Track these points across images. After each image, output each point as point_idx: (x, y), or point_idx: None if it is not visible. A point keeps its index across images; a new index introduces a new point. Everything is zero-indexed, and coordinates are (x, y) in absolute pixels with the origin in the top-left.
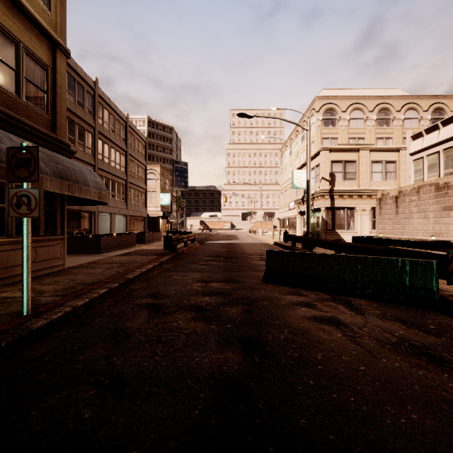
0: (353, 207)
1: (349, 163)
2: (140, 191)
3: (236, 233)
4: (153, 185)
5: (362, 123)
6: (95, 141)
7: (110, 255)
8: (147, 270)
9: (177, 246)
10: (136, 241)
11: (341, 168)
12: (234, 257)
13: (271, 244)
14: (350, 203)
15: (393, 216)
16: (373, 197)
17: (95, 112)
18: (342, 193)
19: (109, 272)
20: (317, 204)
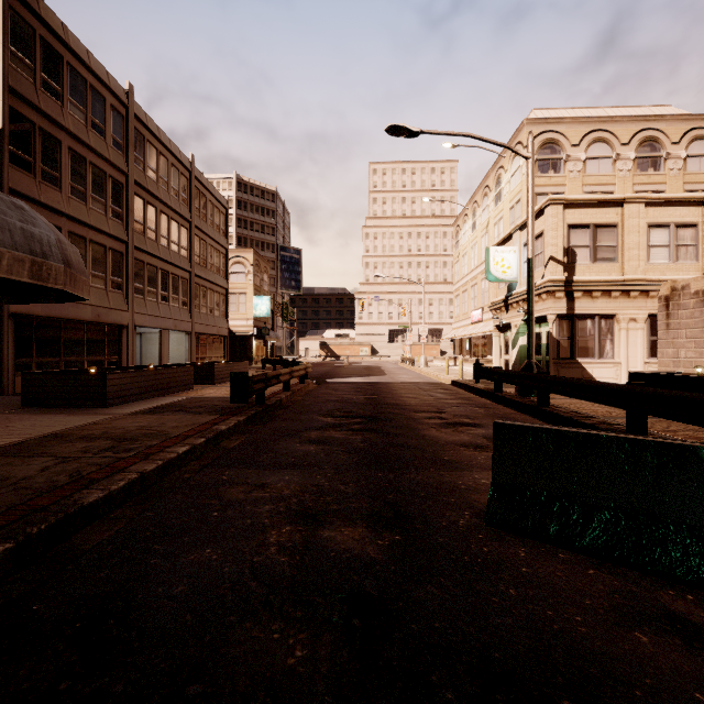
0: (611, 315)
1: (603, 228)
2: (217, 292)
3: (379, 364)
4: (241, 282)
5: (608, 166)
6: (128, 198)
7: (120, 413)
8: (166, 464)
9: (270, 390)
10: (197, 378)
11: (588, 239)
12: (383, 417)
13: (448, 385)
14: (606, 306)
15: (700, 331)
16: (651, 294)
17: (129, 147)
18: (590, 287)
19: (49, 477)
20: (538, 309)
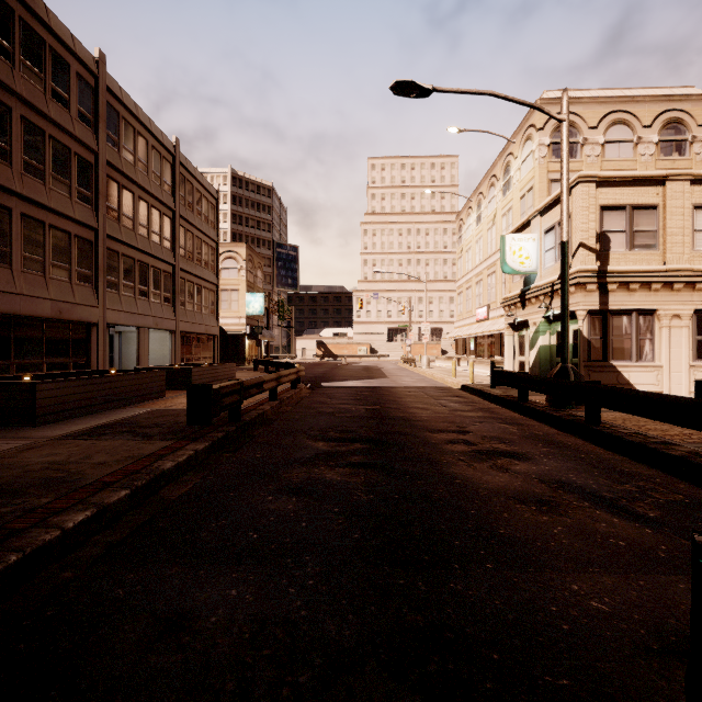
0: (651, 310)
1: (641, 210)
2: (205, 287)
3: (378, 364)
4: (233, 278)
5: (629, 150)
6: (98, 179)
7: (44, 437)
8: (31, 555)
9: (254, 398)
10: (173, 383)
11: (623, 223)
12: (391, 440)
13: (459, 390)
14: (645, 301)
15: None
16: (698, 286)
17: (99, 122)
18: (627, 278)
19: None
20: None
